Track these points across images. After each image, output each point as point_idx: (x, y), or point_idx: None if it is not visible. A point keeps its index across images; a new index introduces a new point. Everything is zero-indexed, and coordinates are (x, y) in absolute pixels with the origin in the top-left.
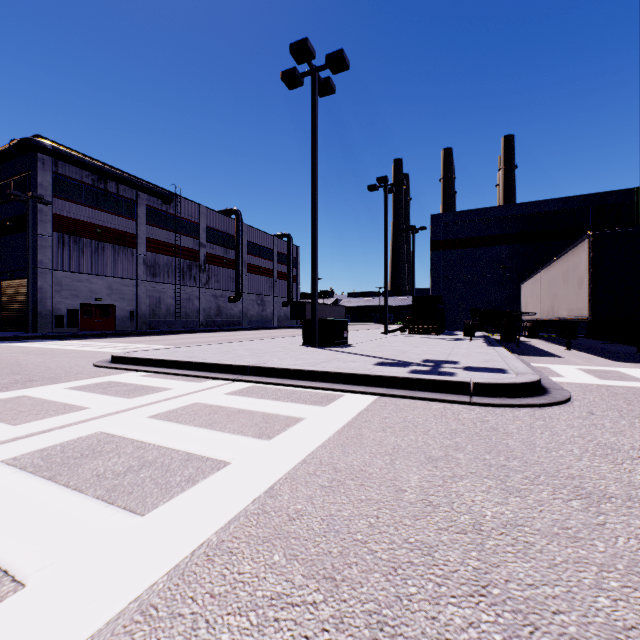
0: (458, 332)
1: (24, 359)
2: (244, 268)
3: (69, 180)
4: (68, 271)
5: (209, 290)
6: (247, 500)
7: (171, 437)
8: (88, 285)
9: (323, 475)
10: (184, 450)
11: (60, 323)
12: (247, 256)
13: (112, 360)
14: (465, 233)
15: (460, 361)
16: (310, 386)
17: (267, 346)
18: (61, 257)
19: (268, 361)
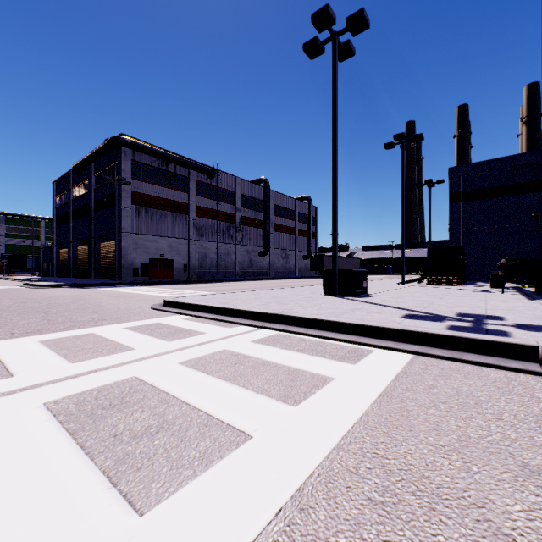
0: (481, 283)
1: (106, 301)
2: (271, 227)
3: (142, 165)
4: (141, 234)
5: (243, 246)
6: (269, 510)
7: (195, 390)
8: (155, 244)
9: (369, 477)
10: (204, 410)
11: (136, 273)
12: (273, 217)
13: (164, 304)
14: (488, 183)
15: (505, 316)
16: (335, 338)
17: (290, 294)
18: (137, 223)
19: (292, 309)
